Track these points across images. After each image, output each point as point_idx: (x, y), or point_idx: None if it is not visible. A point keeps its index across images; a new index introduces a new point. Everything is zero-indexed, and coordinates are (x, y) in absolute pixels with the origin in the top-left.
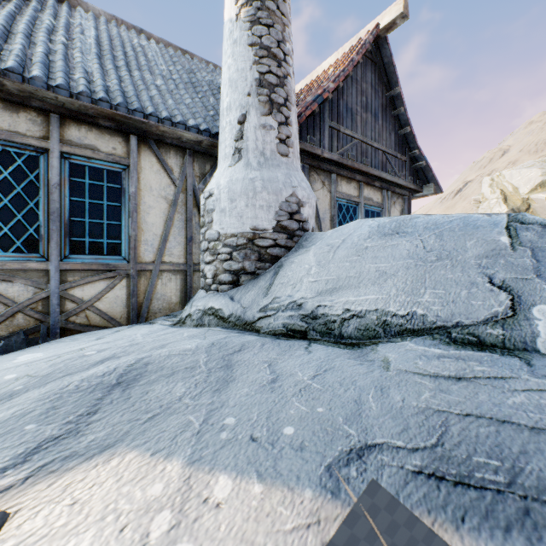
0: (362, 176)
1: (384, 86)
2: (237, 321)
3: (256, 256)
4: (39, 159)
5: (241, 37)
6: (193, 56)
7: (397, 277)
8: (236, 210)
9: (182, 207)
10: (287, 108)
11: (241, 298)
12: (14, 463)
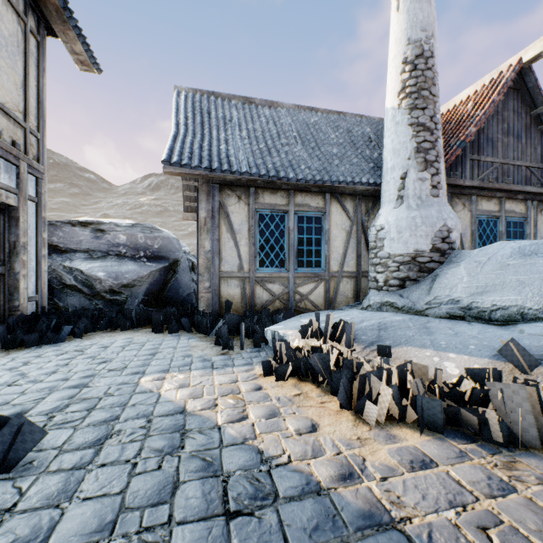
0: (502, 192)
1: (528, 106)
2: (409, 310)
3: (417, 268)
4: (284, 216)
5: (402, 120)
6: (345, 114)
7: (533, 286)
8: (402, 239)
9: (354, 234)
10: (437, 162)
11: (408, 296)
12: (369, 345)
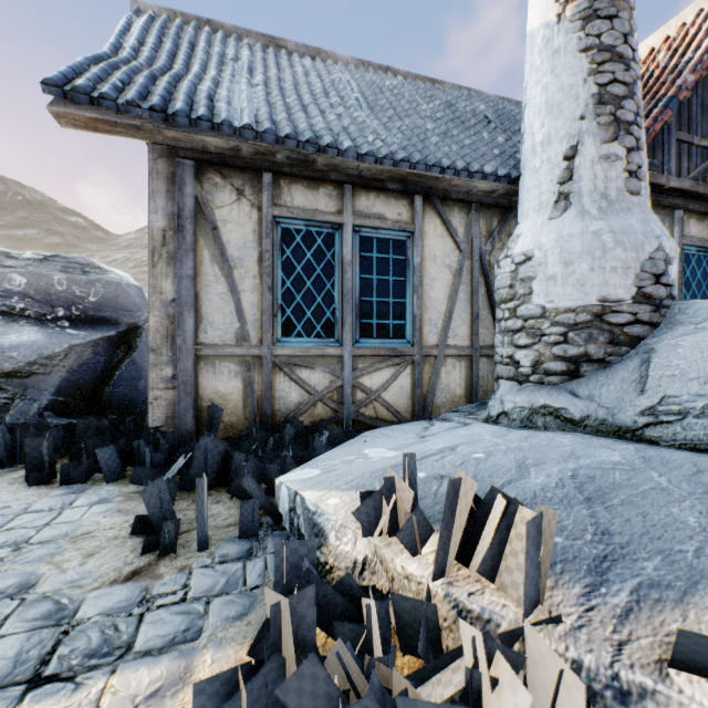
0: None
1: None
2: (600, 425)
3: (605, 337)
4: (334, 236)
5: (567, 43)
6: (442, 84)
7: None
8: (573, 276)
9: (466, 277)
10: (637, 126)
11: (591, 394)
12: (595, 580)
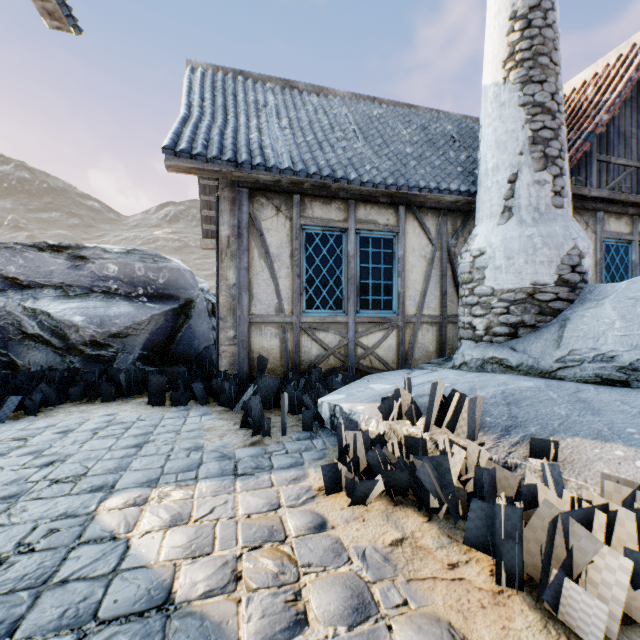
0: (636, 208)
1: None
2: (529, 370)
3: (536, 310)
4: (342, 237)
5: (510, 99)
6: (417, 108)
7: None
8: (513, 267)
9: (437, 264)
10: (561, 159)
11: (524, 349)
12: (504, 433)
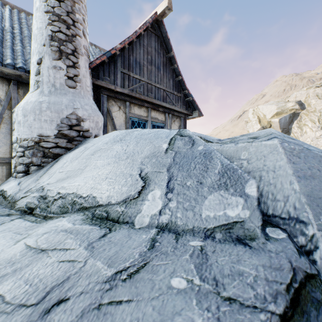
0: (149, 104)
1: (165, 51)
2: (11, 199)
3: (41, 154)
4: None
5: (40, 6)
6: None
7: (98, 170)
8: (28, 122)
9: (7, 119)
10: (76, 57)
11: (24, 183)
12: None
